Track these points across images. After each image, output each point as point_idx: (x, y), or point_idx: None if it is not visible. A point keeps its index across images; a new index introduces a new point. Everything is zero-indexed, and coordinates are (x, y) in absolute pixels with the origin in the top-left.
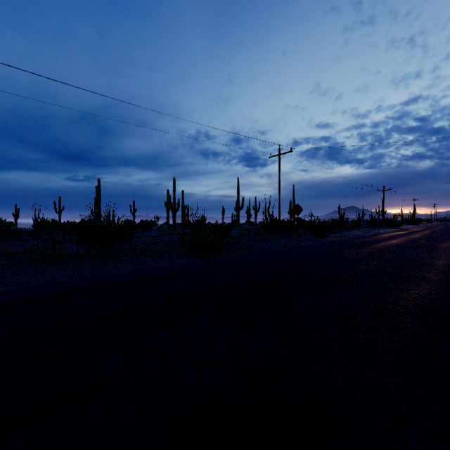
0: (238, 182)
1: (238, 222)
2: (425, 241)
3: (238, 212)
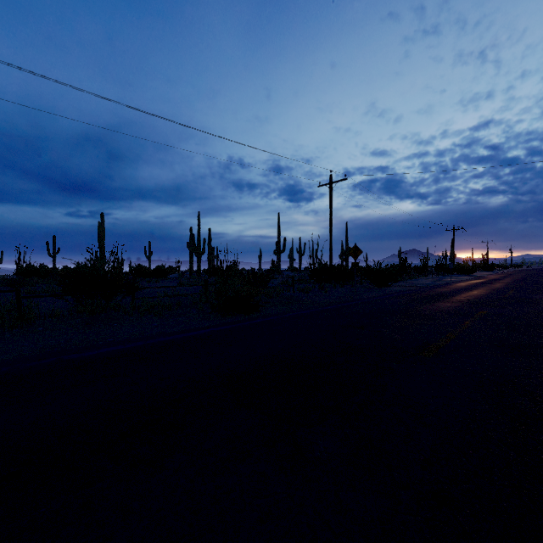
0: (278, 218)
1: (278, 268)
2: (514, 292)
3: (279, 256)
